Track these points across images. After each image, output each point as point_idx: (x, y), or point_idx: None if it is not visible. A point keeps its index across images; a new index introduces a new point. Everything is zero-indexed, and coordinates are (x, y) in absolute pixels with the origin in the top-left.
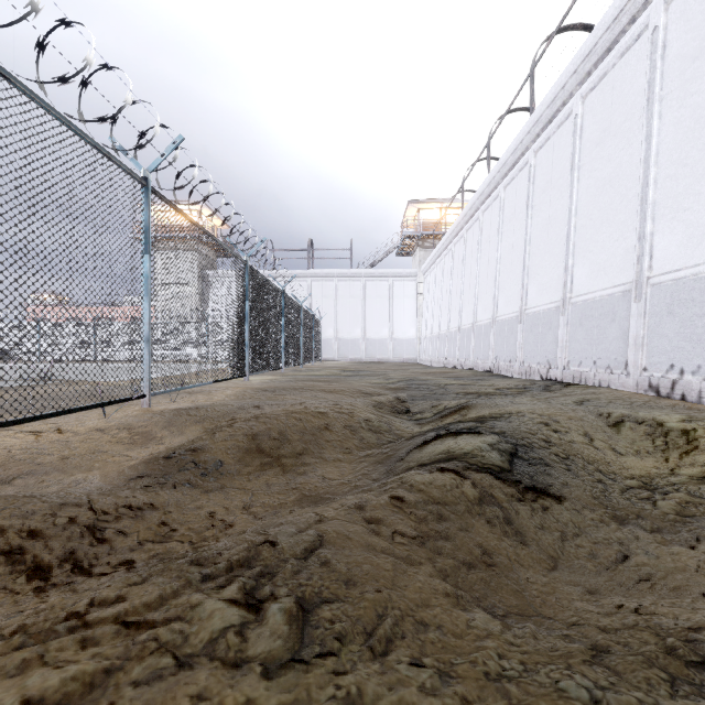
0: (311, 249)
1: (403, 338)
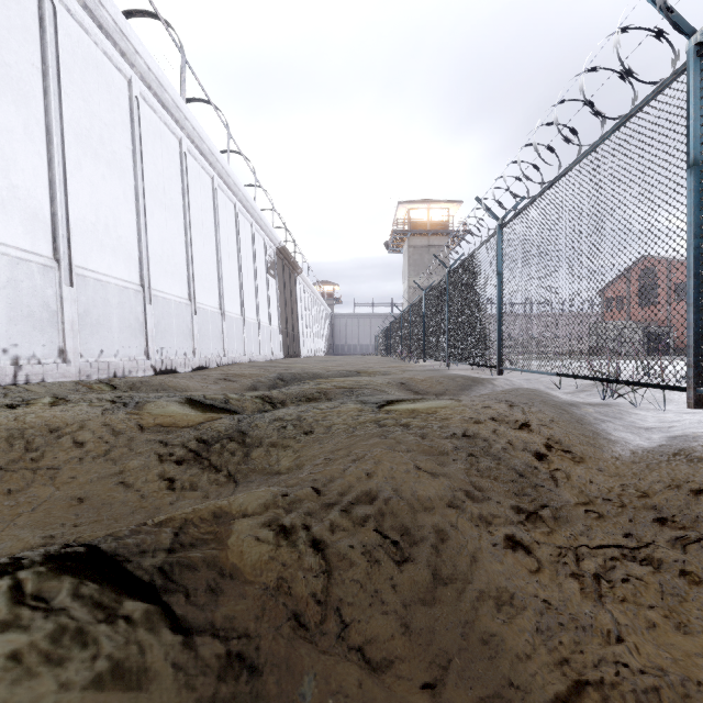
0: None
1: None
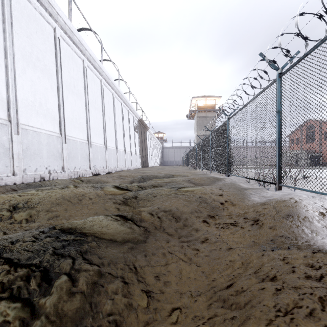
0: None
1: None
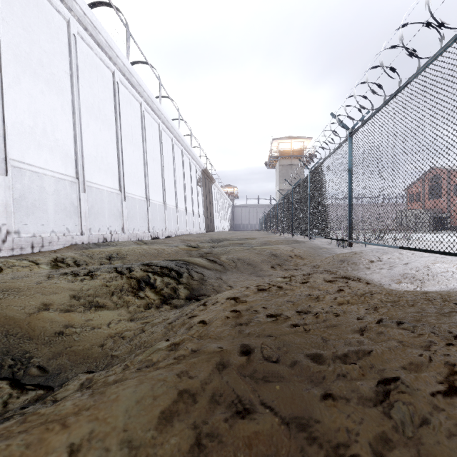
0: None
1: None
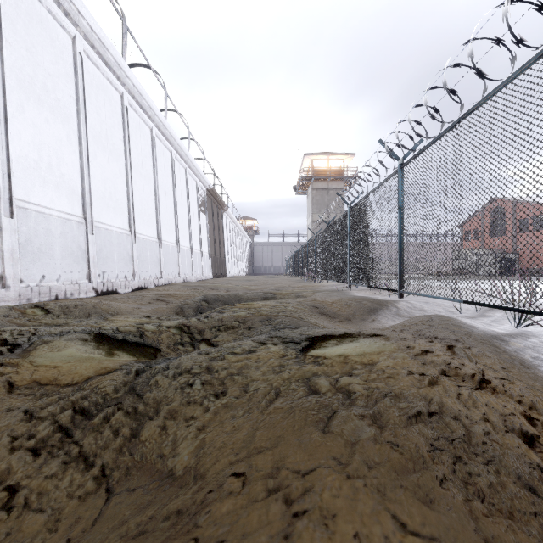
0: None
1: None
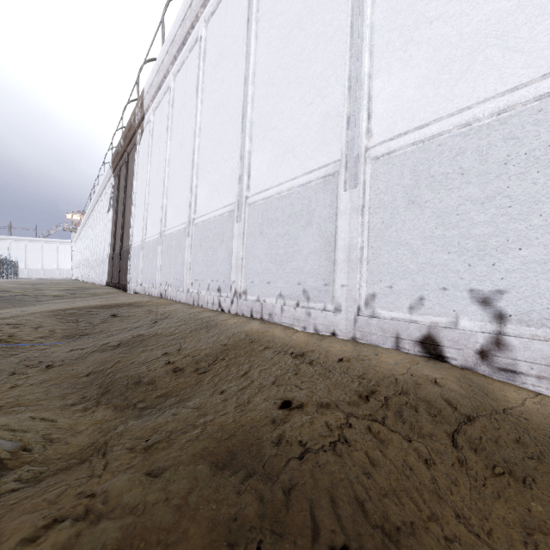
0: (11, 226)
1: (65, 269)
